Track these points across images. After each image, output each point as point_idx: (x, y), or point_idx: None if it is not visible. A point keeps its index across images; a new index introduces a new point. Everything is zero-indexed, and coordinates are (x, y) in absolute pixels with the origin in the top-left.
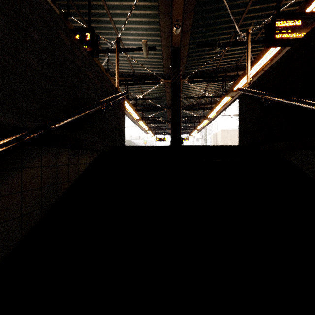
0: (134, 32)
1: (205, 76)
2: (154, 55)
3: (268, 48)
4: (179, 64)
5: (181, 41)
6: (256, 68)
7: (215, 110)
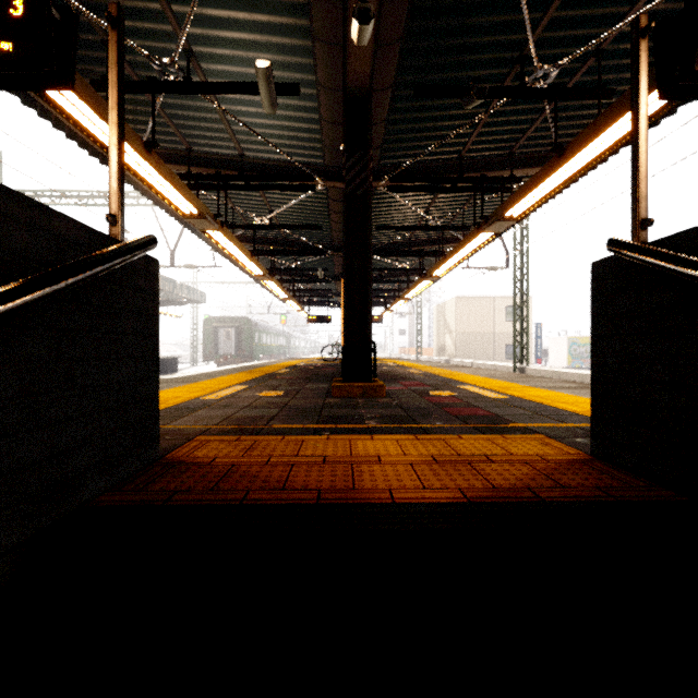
0: (234, 36)
1: (432, 177)
2: (297, 111)
3: (625, 109)
4: (368, 140)
5: (373, 71)
6: (575, 164)
7: (452, 260)
